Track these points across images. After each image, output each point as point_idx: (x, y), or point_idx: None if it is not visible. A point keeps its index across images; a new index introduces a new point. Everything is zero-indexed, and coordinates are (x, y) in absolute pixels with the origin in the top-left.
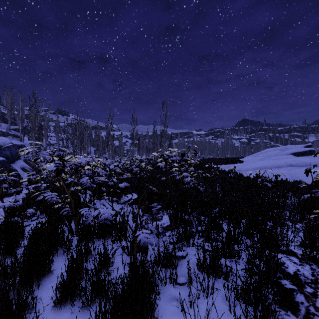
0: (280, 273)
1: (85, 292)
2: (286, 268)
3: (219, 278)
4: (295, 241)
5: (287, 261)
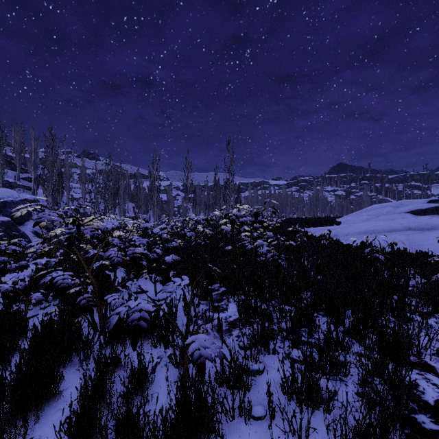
0: (413, 402)
1: (107, 435)
2: (421, 394)
3: (317, 409)
4: (431, 348)
5: (422, 381)
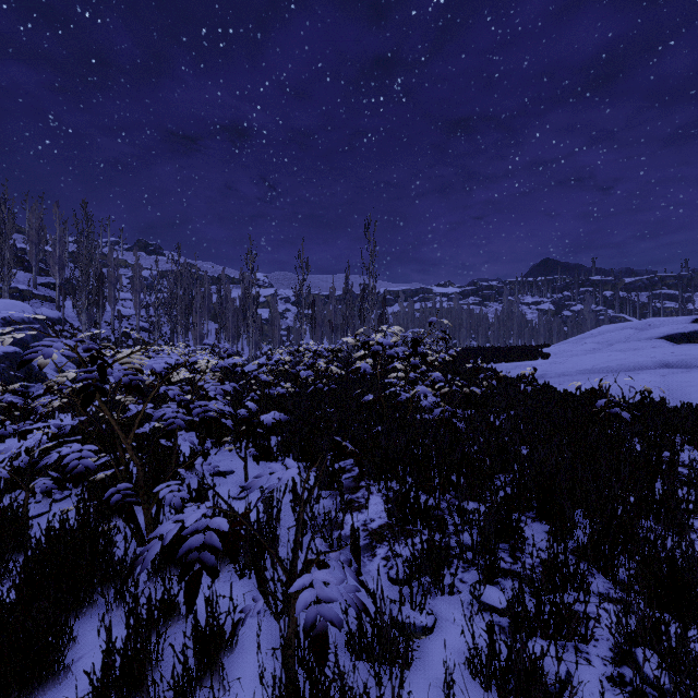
0: None
1: None
2: None
3: None
4: None
5: None
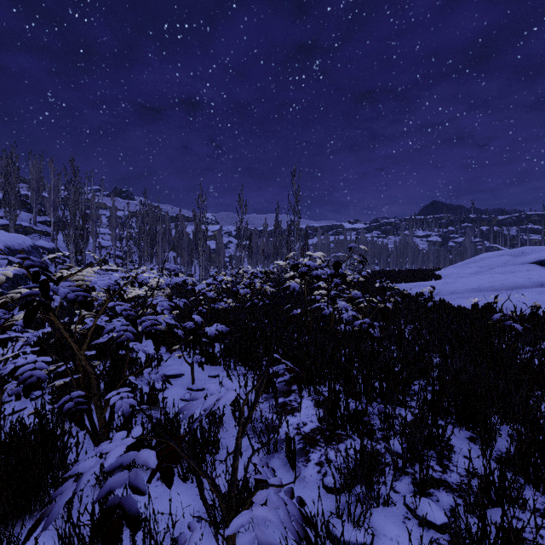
0: None
1: None
2: None
3: None
4: None
5: None
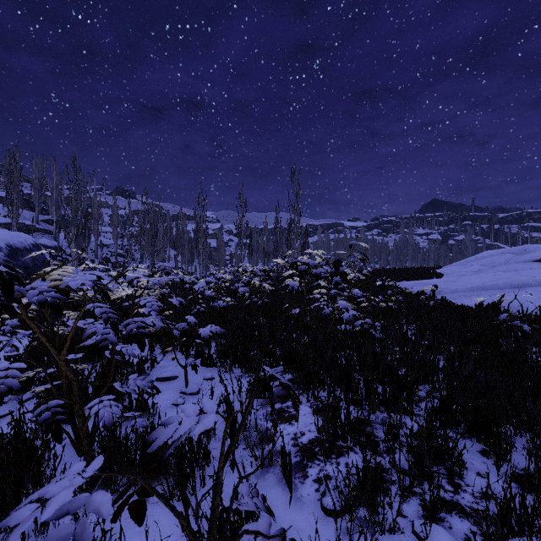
0: None
1: None
2: None
3: None
4: None
5: None
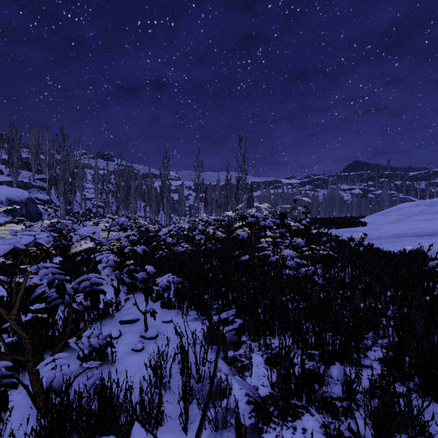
0: None
1: None
2: None
3: None
4: None
5: None
